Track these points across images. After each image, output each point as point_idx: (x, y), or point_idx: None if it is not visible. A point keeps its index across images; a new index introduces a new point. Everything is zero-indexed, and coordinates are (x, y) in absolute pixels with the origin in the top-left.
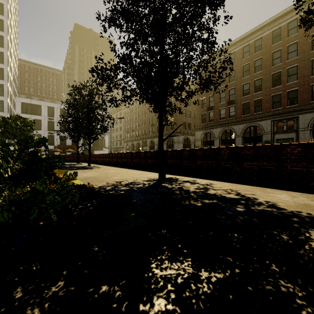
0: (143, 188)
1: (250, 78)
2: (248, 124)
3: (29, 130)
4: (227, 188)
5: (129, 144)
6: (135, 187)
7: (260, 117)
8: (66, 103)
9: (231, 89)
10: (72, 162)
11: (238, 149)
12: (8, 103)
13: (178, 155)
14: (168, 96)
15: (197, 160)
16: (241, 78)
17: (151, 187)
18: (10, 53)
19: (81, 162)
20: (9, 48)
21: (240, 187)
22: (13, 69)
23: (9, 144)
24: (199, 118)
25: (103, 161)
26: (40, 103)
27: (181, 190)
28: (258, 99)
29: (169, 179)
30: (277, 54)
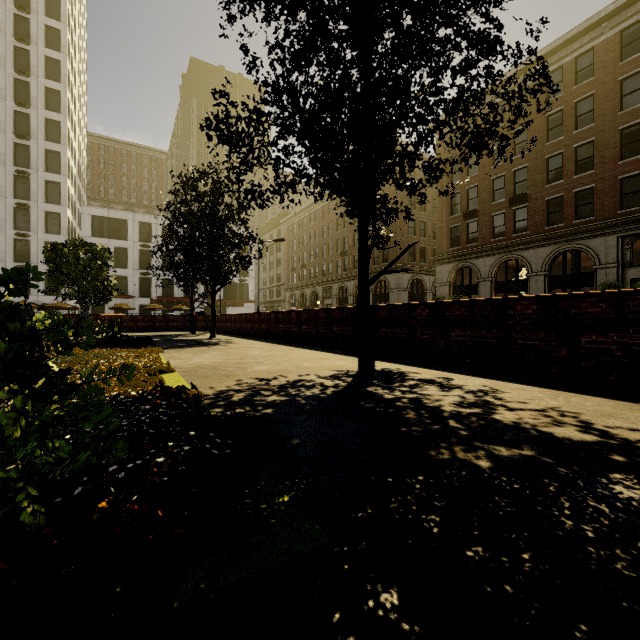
0: (321, 398)
1: (566, 143)
2: (560, 246)
3: (100, 268)
4: (545, 404)
5: (296, 294)
6: (302, 395)
7: (590, 231)
8: (167, 210)
9: (520, 169)
10: (183, 331)
11: (564, 301)
12: (68, 218)
13: (403, 316)
14: (380, 177)
15: (452, 328)
16: (542, 143)
17: (341, 396)
18: (72, 122)
19: (200, 331)
20: (70, 113)
21: (579, 403)
22: (79, 154)
23: (63, 295)
24: (446, 236)
25: (241, 329)
26: (126, 216)
27: (419, 407)
28: (585, 188)
29: (383, 375)
30: (633, 83)
